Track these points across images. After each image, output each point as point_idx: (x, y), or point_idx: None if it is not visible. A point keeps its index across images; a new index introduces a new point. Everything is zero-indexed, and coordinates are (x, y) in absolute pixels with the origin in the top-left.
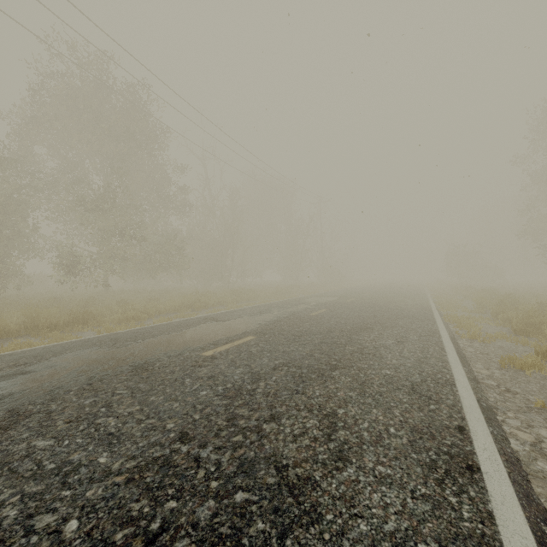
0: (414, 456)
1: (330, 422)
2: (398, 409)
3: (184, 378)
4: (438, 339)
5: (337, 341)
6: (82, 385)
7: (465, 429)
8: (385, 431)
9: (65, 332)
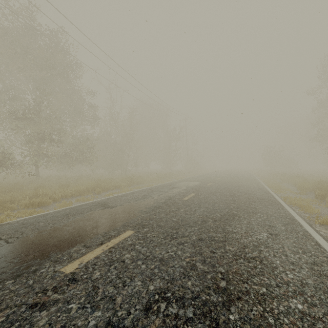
0: None
1: None
2: None
3: None
4: (302, 229)
5: (214, 236)
6: None
7: None
8: None
9: None
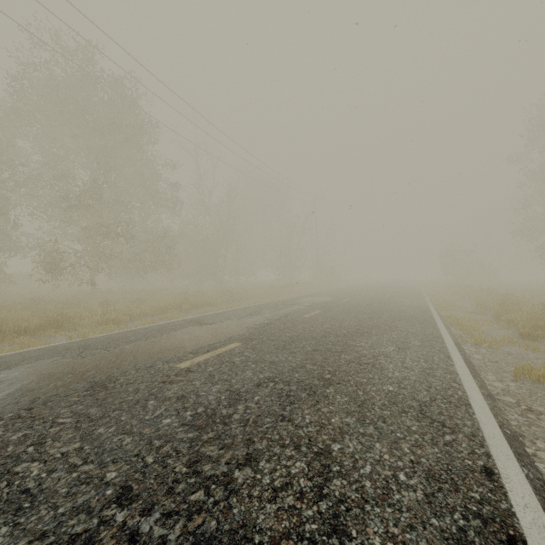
0: (436, 523)
1: (322, 465)
2: (407, 443)
3: (147, 399)
4: (441, 345)
5: (331, 348)
6: (19, 411)
7: (494, 472)
8: (392, 478)
9: (35, 336)
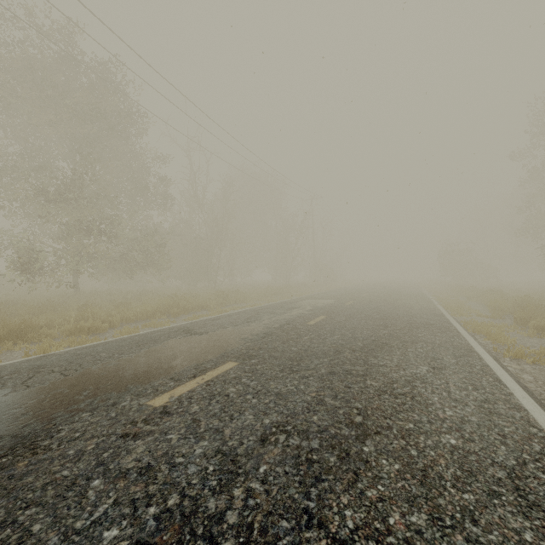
0: None
1: None
2: None
3: (91, 475)
4: (481, 362)
5: (351, 369)
6: None
7: None
8: None
9: None
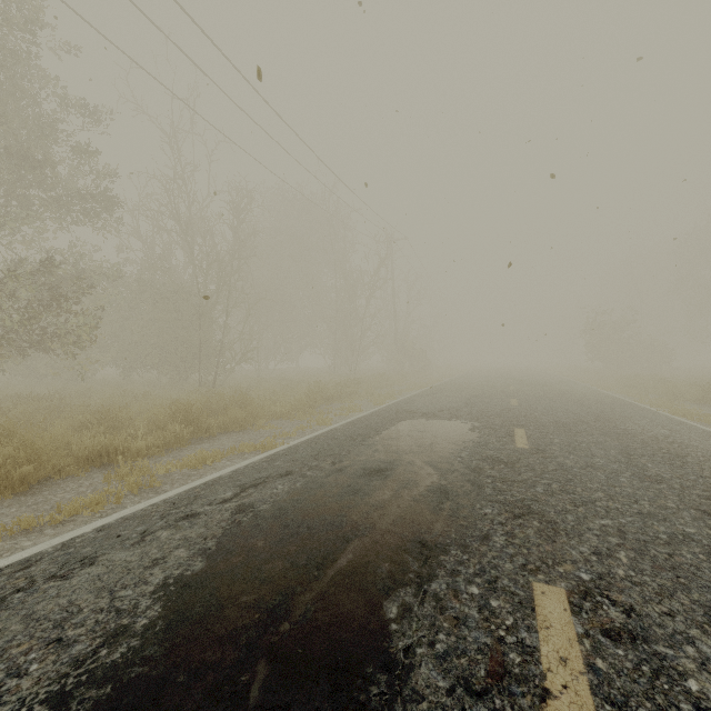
0: None
1: None
2: None
3: None
4: None
5: None
6: None
7: None
8: None
9: None
